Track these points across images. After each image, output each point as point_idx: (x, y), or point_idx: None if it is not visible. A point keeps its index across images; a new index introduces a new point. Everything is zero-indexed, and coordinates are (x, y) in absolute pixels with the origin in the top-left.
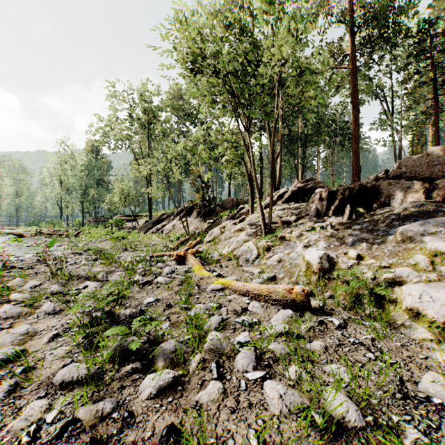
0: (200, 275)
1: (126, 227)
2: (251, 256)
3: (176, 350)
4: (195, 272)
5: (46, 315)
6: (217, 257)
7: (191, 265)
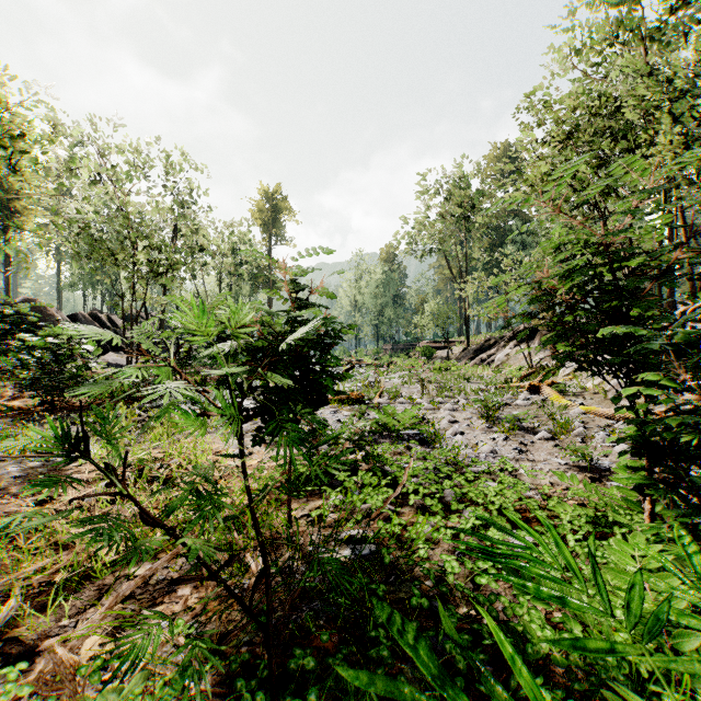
0: (559, 403)
1: (437, 356)
2: None
3: (550, 431)
4: (553, 401)
5: (449, 411)
6: (578, 390)
7: (547, 395)
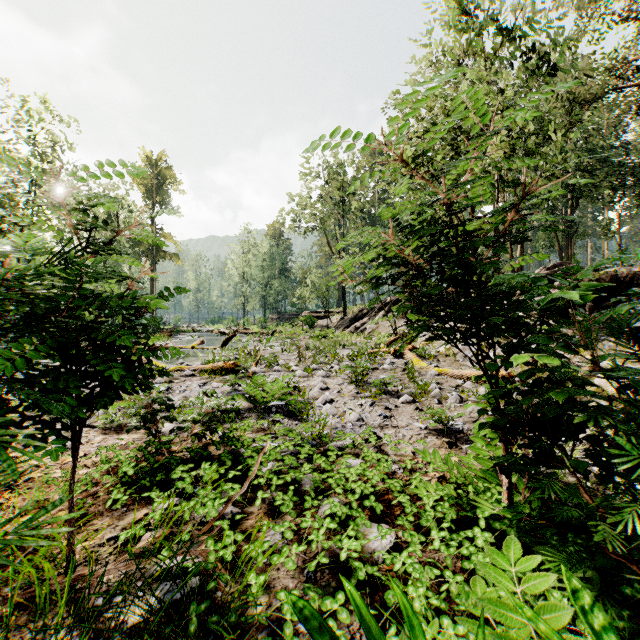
0: (419, 366)
1: (318, 325)
2: (469, 353)
3: (412, 393)
4: (414, 364)
5: (322, 377)
6: (434, 354)
7: (409, 359)
